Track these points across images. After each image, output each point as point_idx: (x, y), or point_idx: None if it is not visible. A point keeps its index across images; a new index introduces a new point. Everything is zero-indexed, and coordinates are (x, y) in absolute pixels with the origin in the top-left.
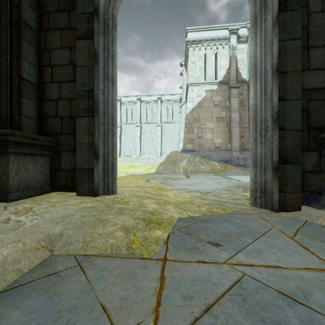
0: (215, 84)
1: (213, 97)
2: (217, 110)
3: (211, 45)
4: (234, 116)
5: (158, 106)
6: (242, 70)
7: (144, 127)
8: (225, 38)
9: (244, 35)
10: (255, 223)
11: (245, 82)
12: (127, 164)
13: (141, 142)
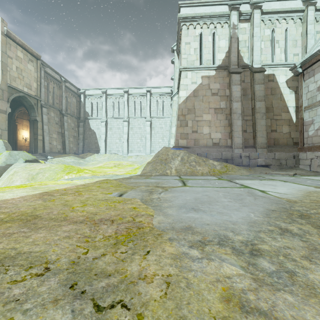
0: (212, 69)
1: (210, 84)
2: (215, 100)
3: (208, 23)
4: (236, 106)
5: (147, 100)
6: (244, 54)
7: (132, 122)
8: (225, 15)
9: (247, 12)
10: None
11: (247, 67)
12: (111, 162)
13: (129, 138)
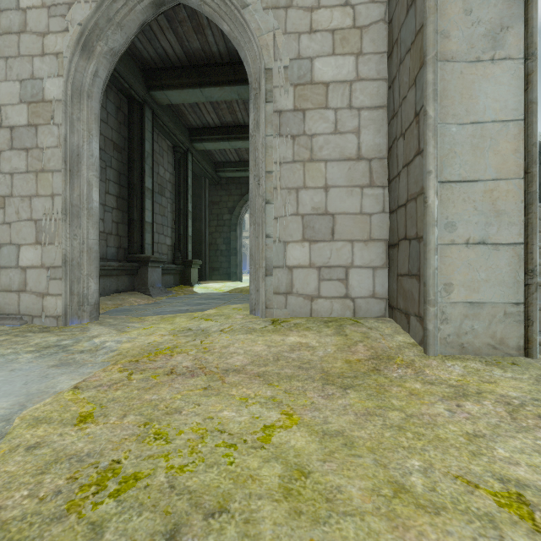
0: None
1: None
2: None
3: None
4: None
5: None
6: None
7: None
8: None
9: None
10: (143, 314)
11: None
12: None
13: None
